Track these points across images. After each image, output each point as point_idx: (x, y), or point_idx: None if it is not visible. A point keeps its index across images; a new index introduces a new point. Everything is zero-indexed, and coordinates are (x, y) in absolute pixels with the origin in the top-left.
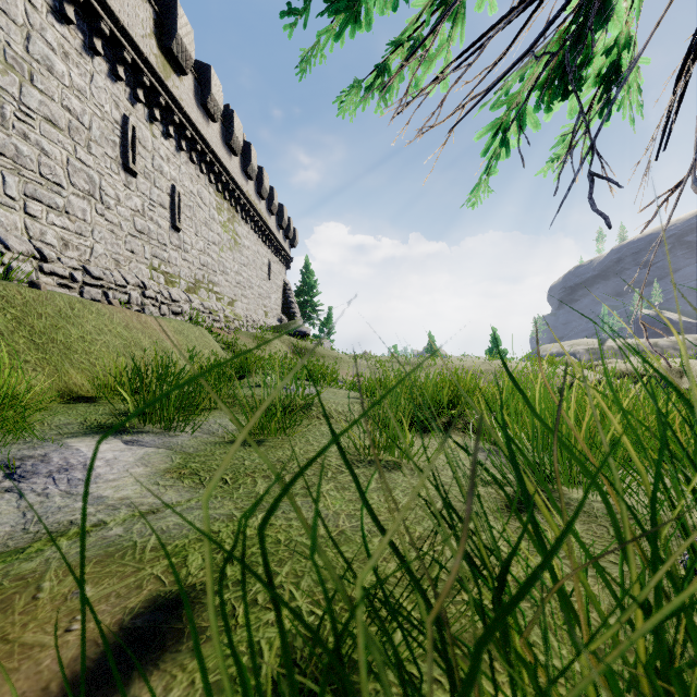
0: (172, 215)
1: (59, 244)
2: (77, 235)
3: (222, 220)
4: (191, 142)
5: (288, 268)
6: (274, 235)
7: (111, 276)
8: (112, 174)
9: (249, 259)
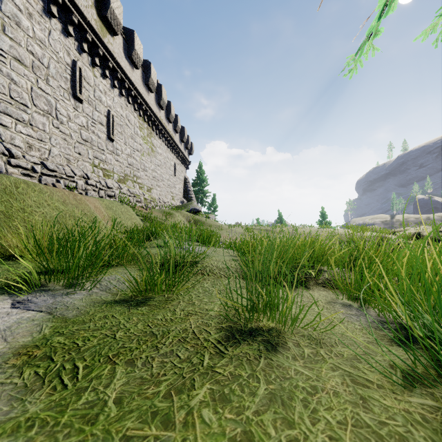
0: (108, 130)
1: (25, 146)
2: (39, 141)
3: (143, 135)
4: (121, 82)
5: (187, 168)
6: (178, 146)
7: (63, 169)
8: (65, 100)
9: (161, 162)
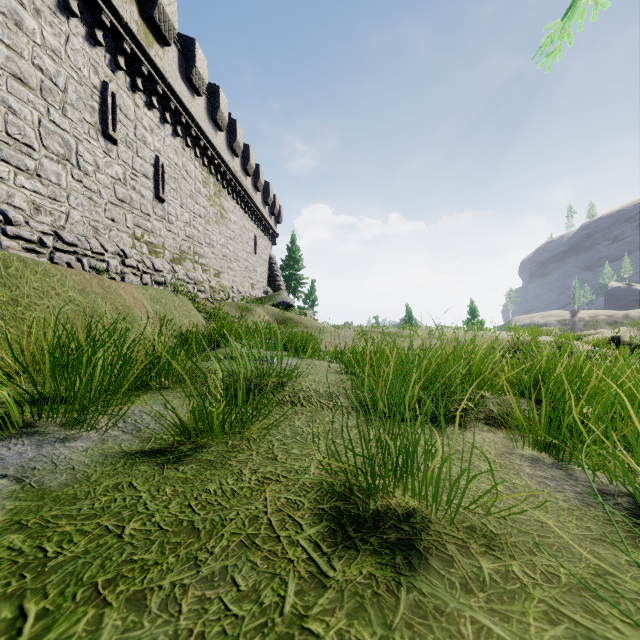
0: (156, 185)
1: (29, 208)
2: (51, 200)
3: (208, 194)
4: (175, 114)
5: (273, 243)
6: (260, 211)
7: (87, 242)
8: (90, 140)
9: (236, 233)
